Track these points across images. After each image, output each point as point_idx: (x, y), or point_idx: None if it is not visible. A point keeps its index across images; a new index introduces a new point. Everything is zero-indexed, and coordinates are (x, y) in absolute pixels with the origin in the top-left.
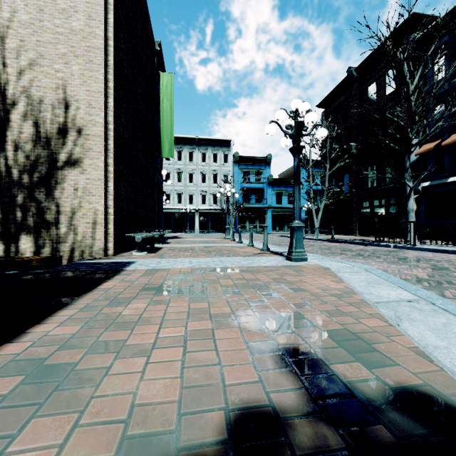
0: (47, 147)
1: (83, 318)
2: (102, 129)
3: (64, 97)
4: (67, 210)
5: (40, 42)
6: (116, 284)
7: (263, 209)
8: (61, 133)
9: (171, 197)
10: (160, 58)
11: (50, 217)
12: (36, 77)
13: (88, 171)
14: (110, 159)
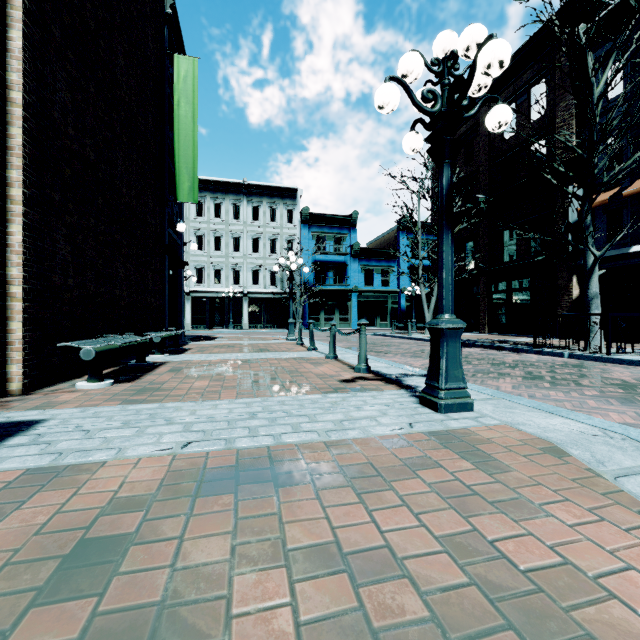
0: None
1: None
2: None
3: None
4: None
5: None
6: None
7: (345, 294)
8: None
9: (205, 274)
10: (176, 35)
11: None
12: None
13: None
14: (15, 170)
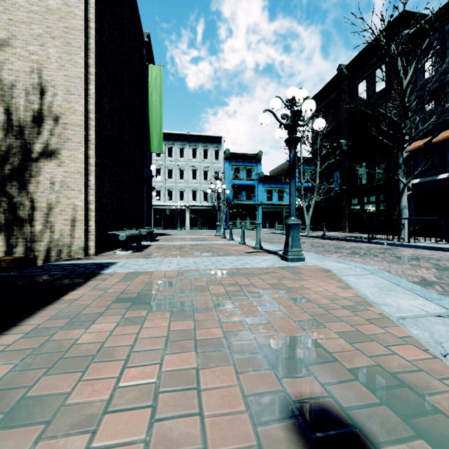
0: (20, 137)
1: (25, 349)
2: (82, 117)
3: (39, 82)
4: (42, 206)
5: (12, 21)
6: (86, 293)
7: (254, 206)
8: (36, 121)
9: (161, 194)
10: (149, 51)
11: (24, 214)
12: (8, 59)
13: (66, 163)
14: (91, 150)
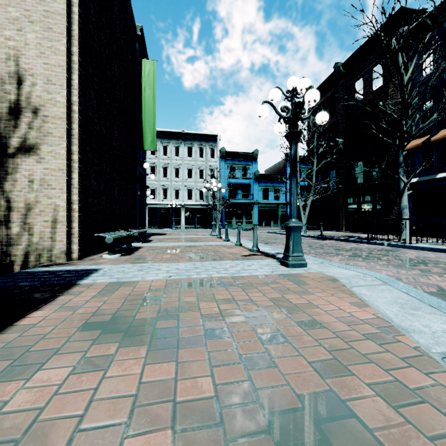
0: None
1: None
2: (63, 110)
3: (16, 71)
4: (20, 206)
5: None
6: (51, 313)
7: (249, 205)
8: (13, 113)
9: (156, 192)
10: (142, 45)
11: None
12: None
13: (47, 159)
14: (75, 146)
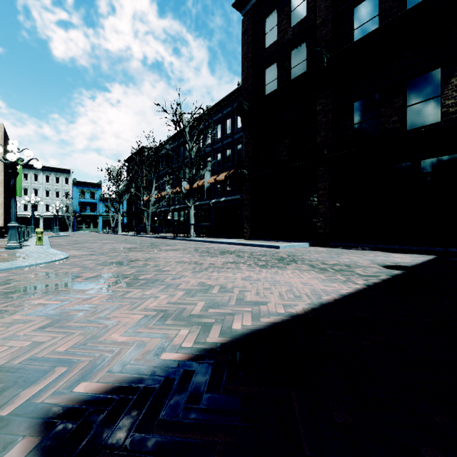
0: None
1: None
2: (1, 203)
3: None
4: None
5: None
6: None
7: (96, 216)
8: None
9: (18, 206)
10: None
11: None
12: None
13: None
14: (3, 210)
